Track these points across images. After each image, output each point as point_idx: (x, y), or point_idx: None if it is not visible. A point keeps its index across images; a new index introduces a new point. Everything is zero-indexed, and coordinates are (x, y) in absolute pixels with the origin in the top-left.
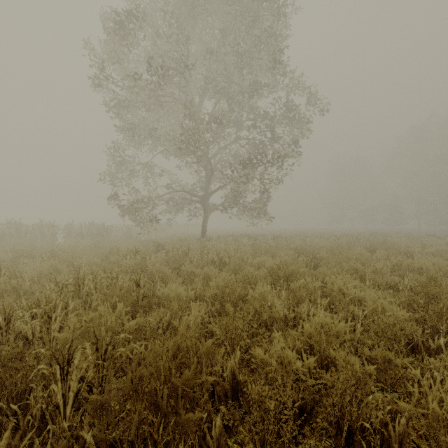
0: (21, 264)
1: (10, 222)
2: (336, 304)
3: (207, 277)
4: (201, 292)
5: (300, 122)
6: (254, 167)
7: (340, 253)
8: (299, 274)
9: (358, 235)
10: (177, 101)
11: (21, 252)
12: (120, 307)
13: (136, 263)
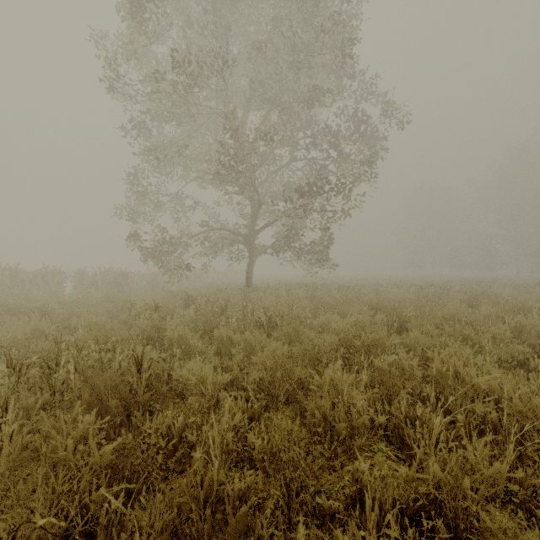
0: (2, 325)
1: (5, 268)
2: (449, 397)
3: (249, 347)
4: (239, 374)
5: (373, 138)
6: (313, 197)
7: (431, 310)
8: (385, 344)
9: (446, 284)
10: (214, 111)
11: (7, 307)
12: (89, 419)
13: (151, 325)
